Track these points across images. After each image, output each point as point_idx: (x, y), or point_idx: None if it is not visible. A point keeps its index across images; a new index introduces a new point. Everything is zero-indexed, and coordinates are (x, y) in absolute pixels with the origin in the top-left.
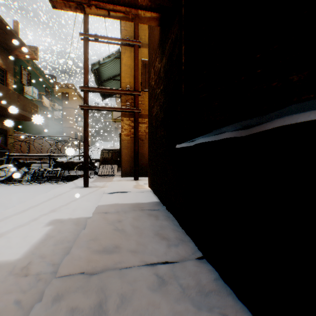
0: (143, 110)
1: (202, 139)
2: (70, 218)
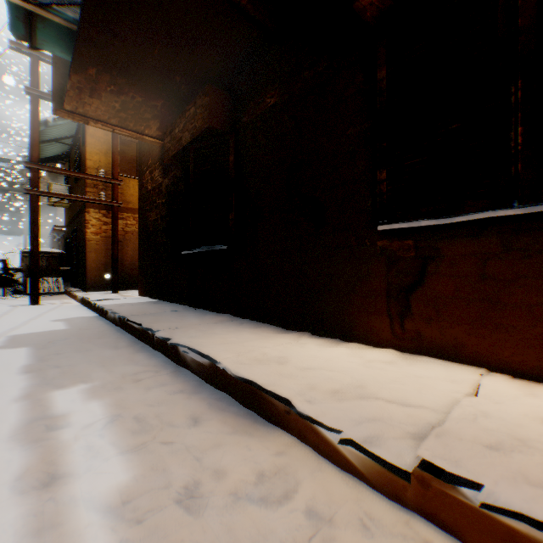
0: (121, 201)
1: (197, 250)
2: (72, 317)
